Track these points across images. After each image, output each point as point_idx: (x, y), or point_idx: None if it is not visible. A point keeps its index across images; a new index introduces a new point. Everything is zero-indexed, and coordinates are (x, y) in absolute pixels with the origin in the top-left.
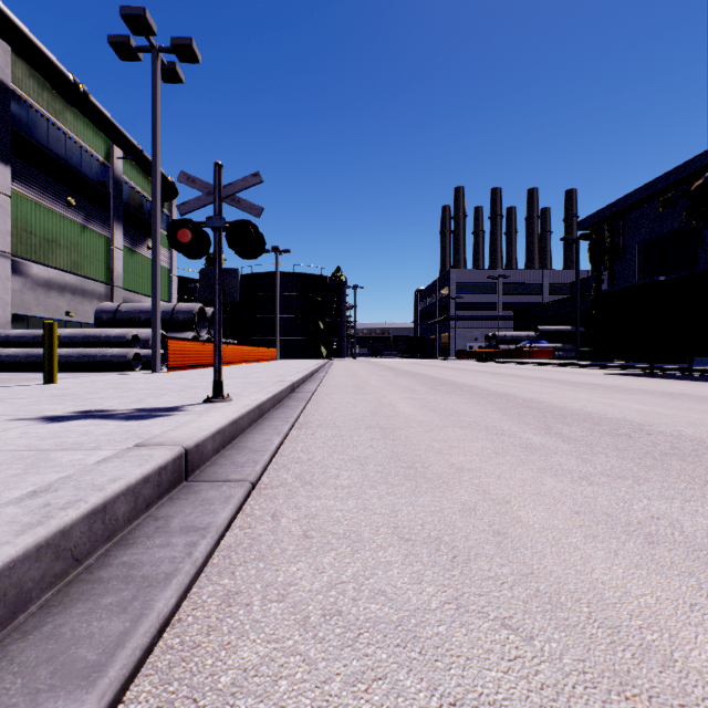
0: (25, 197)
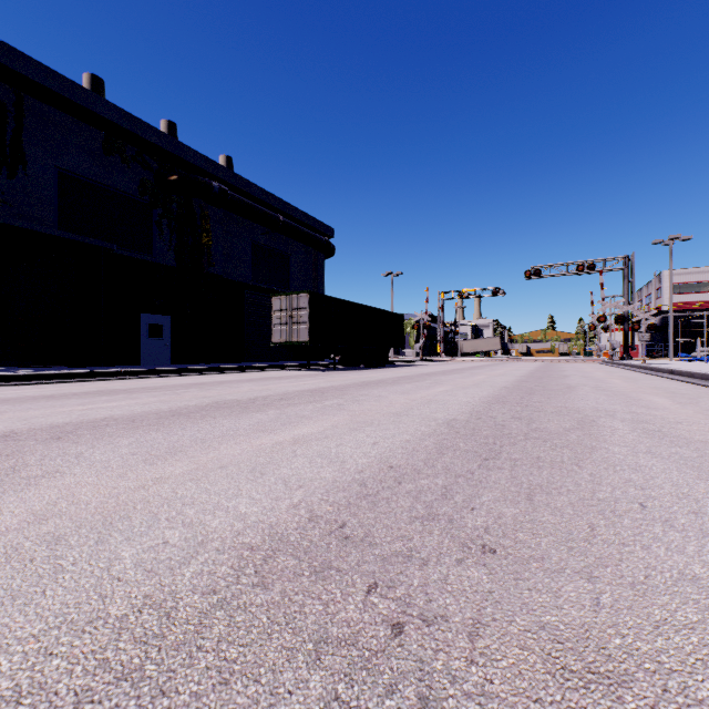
0: None
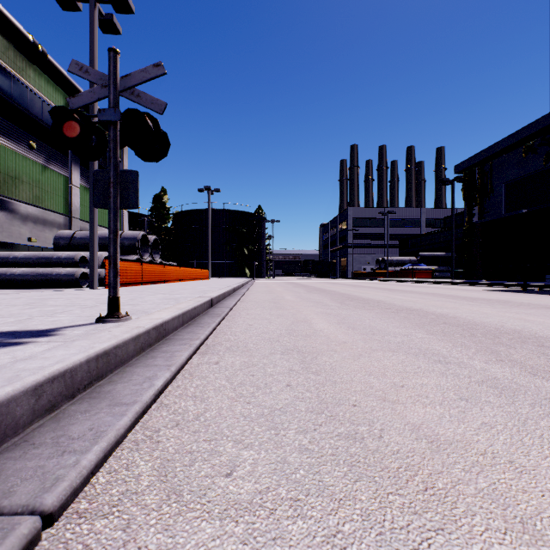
0: None
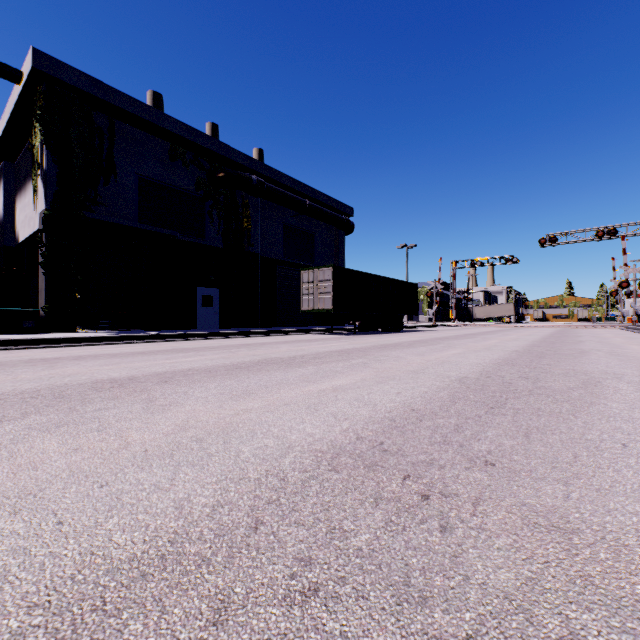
0: None
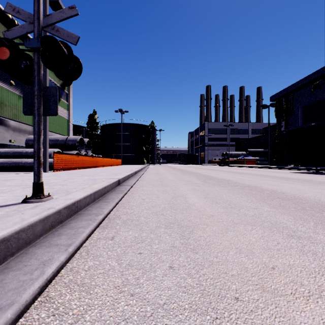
0: None
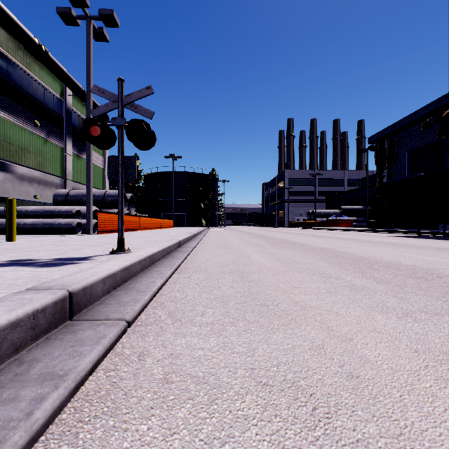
0: (6, 119)
